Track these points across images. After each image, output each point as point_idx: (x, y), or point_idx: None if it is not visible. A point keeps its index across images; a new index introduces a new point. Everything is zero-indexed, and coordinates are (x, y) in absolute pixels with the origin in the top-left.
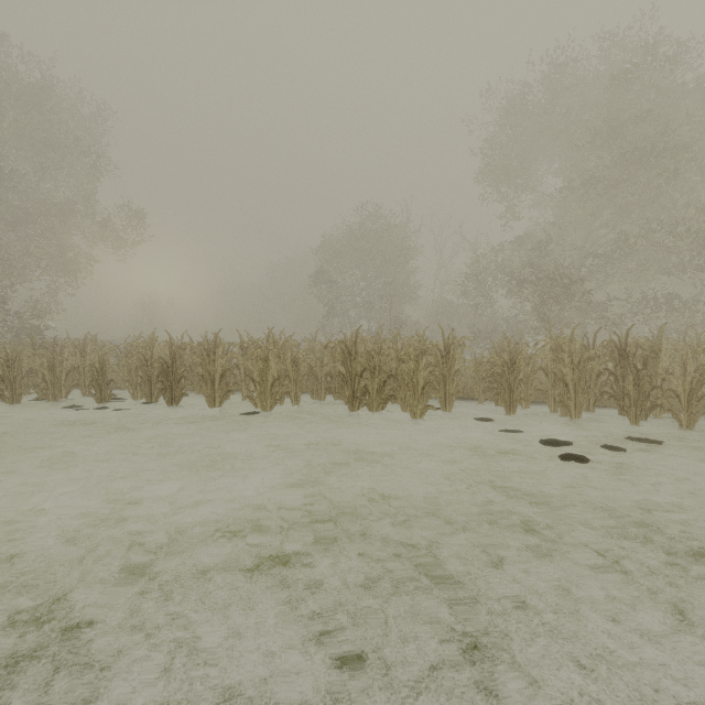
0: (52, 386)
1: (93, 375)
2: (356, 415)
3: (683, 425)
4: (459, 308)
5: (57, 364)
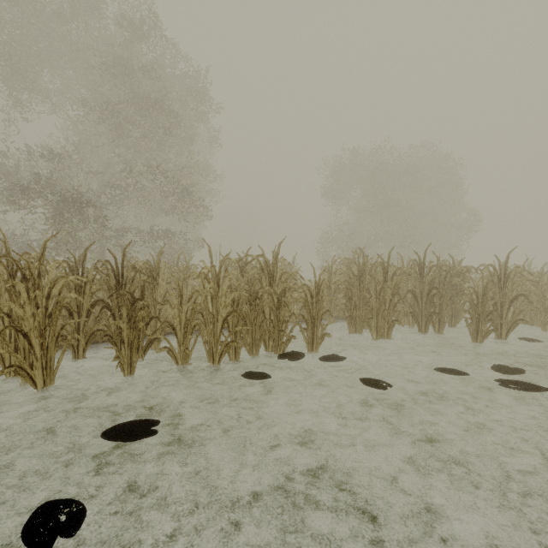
0: None
1: None
2: None
3: (180, 361)
4: None
5: None
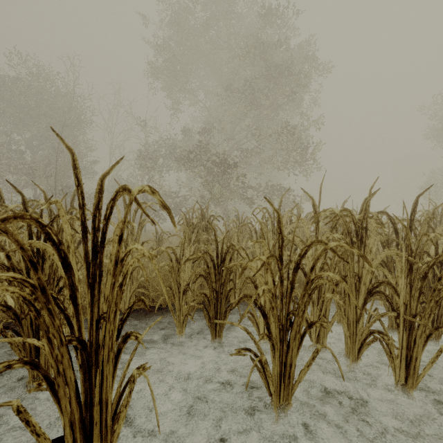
0: None
1: None
2: None
3: None
4: (134, 183)
5: None
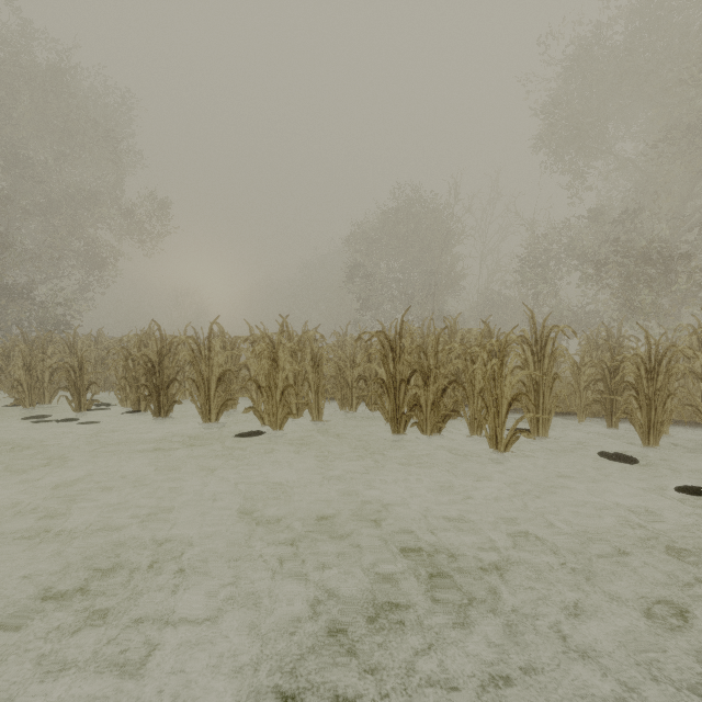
0: (29, 388)
1: (68, 376)
2: (401, 438)
3: None
4: (515, 299)
5: (33, 362)
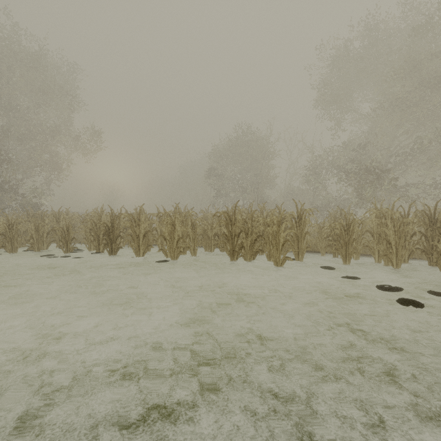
0: (37, 241)
1: (61, 234)
2: (235, 263)
3: None
4: (303, 191)
5: (40, 227)
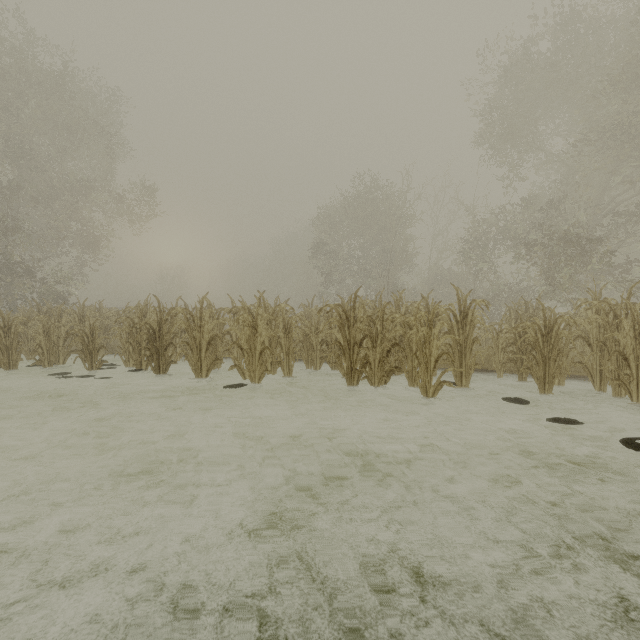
0: (48, 351)
1: (83, 341)
2: (355, 389)
3: None
4: (459, 274)
5: (52, 329)
